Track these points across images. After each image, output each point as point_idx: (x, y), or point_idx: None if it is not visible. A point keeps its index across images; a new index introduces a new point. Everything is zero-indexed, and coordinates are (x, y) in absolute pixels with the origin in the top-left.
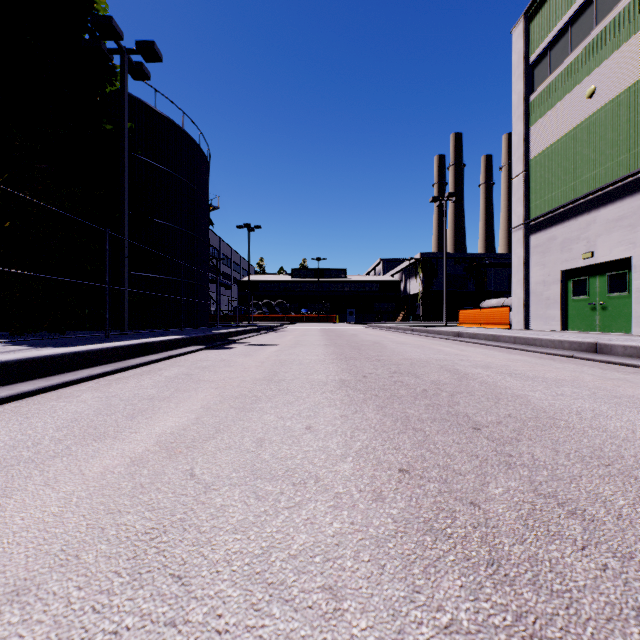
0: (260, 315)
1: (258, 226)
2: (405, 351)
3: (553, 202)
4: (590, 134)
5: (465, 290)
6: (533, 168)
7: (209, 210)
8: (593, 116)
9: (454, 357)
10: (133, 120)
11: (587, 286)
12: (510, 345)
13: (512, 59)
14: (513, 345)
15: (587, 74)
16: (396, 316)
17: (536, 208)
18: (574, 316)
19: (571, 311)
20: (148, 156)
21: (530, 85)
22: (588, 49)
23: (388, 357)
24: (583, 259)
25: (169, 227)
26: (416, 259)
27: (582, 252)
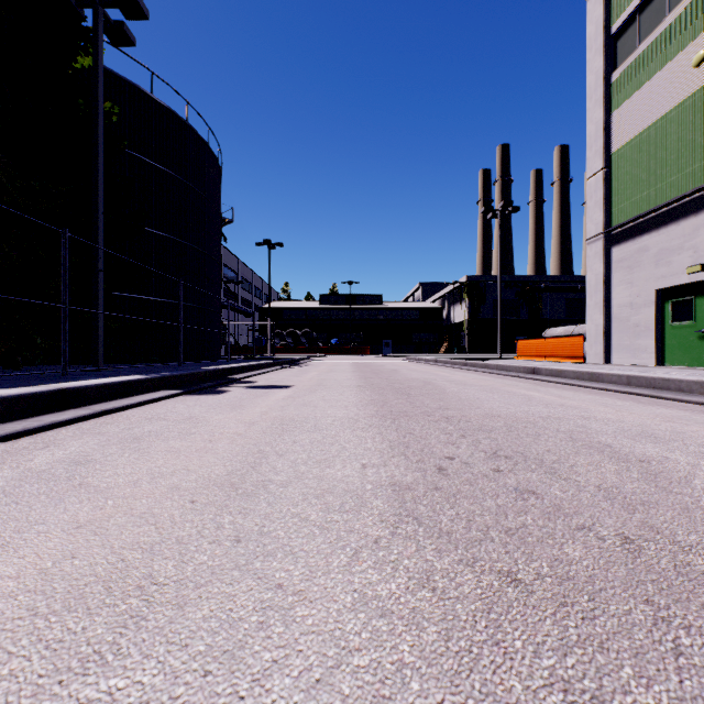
0: (284, 346)
1: (280, 243)
2: (478, 398)
3: (644, 204)
4: (698, 113)
5: (517, 318)
6: (616, 163)
7: (220, 222)
8: (703, 89)
9: (565, 411)
10: (123, 107)
11: (693, 308)
12: (626, 388)
13: (588, 31)
14: (631, 388)
15: (694, 36)
16: (438, 348)
17: (620, 213)
18: (674, 347)
19: (669, 341)
20: (142, 152)
21: (612, 61)
22: (695, 4)
23: (459, 411)
24: (688, 274)
25: (169, 239)
26: (461, 283)
27: (686, 265)
